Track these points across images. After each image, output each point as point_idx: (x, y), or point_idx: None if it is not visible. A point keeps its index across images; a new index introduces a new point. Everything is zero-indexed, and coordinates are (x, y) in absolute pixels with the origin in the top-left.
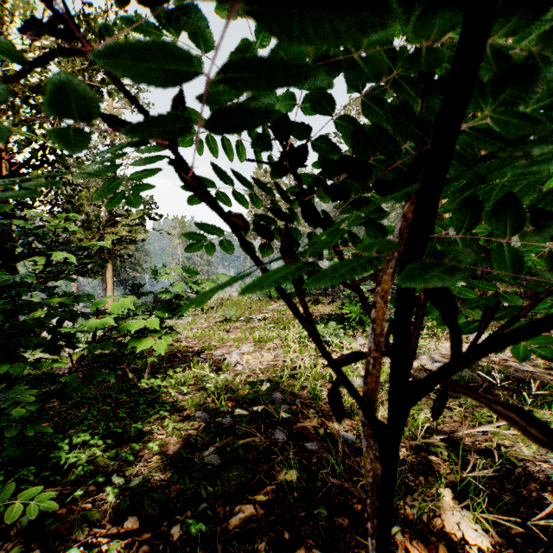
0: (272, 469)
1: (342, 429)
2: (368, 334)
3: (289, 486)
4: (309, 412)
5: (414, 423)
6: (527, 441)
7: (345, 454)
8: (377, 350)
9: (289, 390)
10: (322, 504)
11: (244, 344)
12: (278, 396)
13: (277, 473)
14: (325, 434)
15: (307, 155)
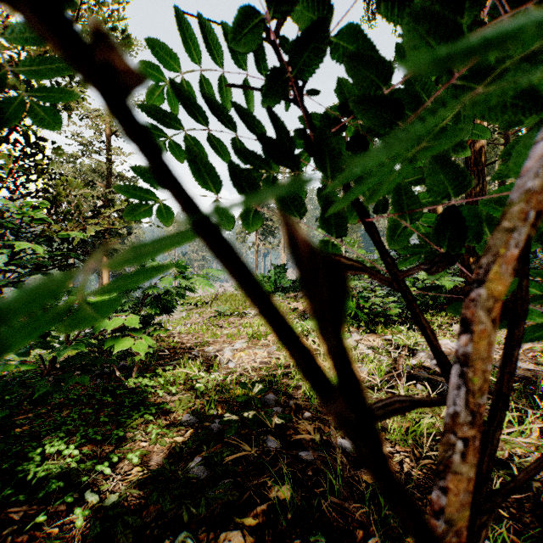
0: (263, 484)
1: (339, 436)
2: (363, 330)
3: (281, 506)
4: (304, 422)
5: (417, 429)
6: (540, 449)
7: (343, 467)
8: (448, 413)
9: (283, 391)
10: (319, 528)
11: (237, 340)
12: (271, 397)
13: (269, 492)
14: (321, 441)
15: (305, 66)
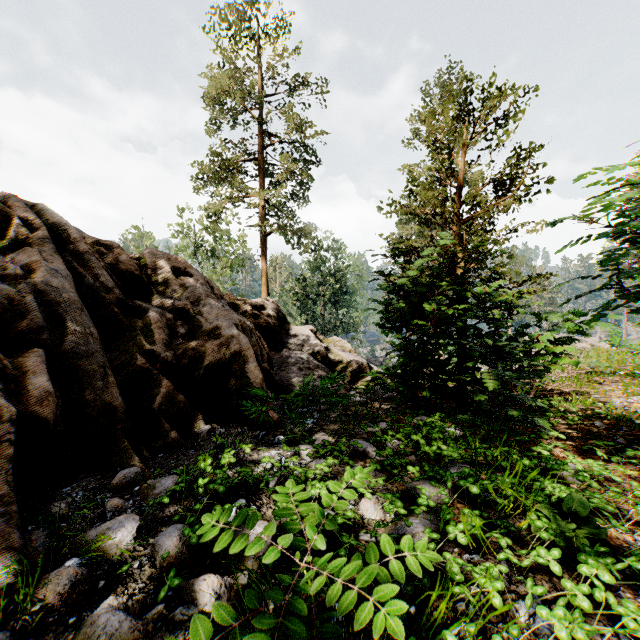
0: None
1: None
2: None
3: None
4: None
5: None
6: None
7: None
8: None
9: None
10: None
11: (628, 396)
12: None
13: None
14: None
15: None
